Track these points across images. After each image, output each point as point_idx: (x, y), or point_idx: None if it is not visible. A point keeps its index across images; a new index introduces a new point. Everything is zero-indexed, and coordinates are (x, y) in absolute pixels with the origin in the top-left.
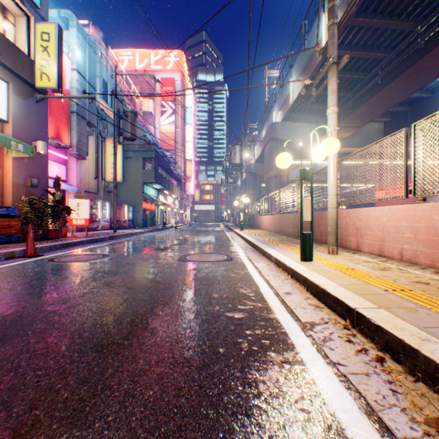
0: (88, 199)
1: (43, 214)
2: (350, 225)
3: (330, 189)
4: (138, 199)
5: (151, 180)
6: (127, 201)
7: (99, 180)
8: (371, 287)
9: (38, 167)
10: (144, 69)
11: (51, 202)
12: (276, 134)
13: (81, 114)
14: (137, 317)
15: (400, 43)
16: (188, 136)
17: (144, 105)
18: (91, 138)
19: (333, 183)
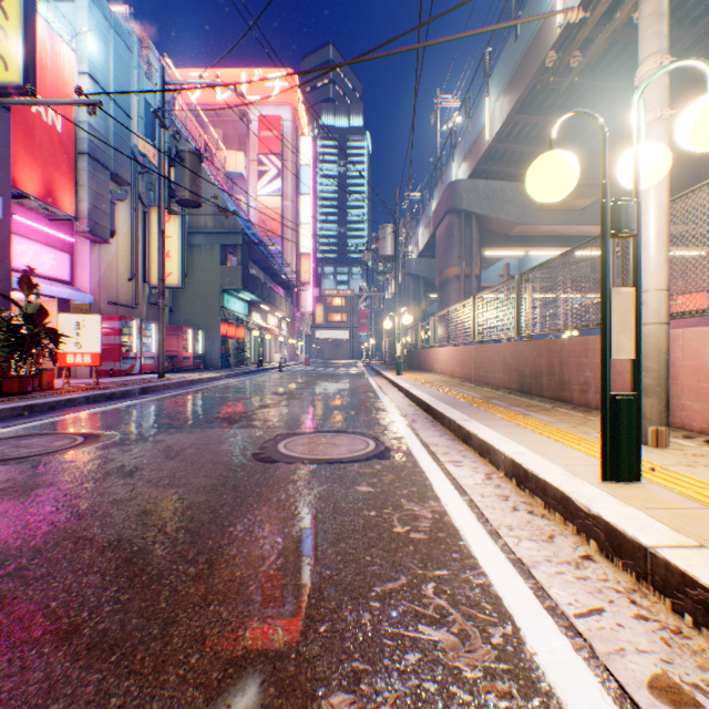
0: (112, 316)
1: None
2: (688, 368)
3: (651, 275)
4: (212, 319)
5: (235, 284)
6: (194, 322)
7: (138, 283)
8: None
9: None
10: (230, 101)
11: (6, 317)
12: (458, 202)
13: (100, 157)
14: None
15: None
16: (304, 214)
17: (229, 161)
18: (122, 205)
19: (657, 258)
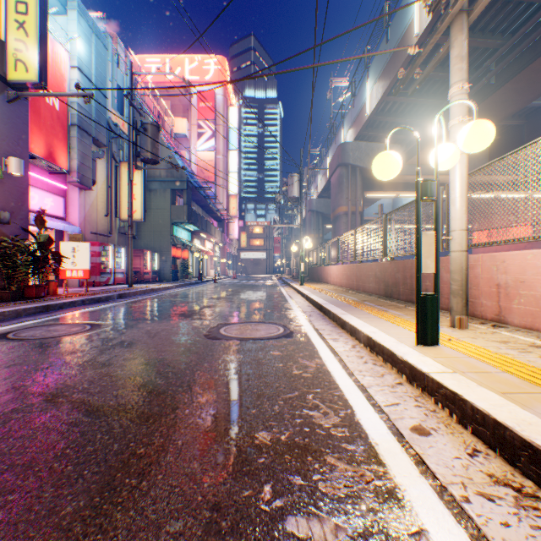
0: (94, 243)
1: (15, 262)
2: (484, 279)
3: (457, 220)
4: (165, 244)
5: (182, 218)
6: (151, 246)
7: (112, 218)
8: None
9: (12, 195)
10: (176, 80)
11: (28, 245)
12: (346, 158)
13: (85, 128)
14: None
15: (524, 24)
16: (232, 164)
17: (176, 125)
18: (100, 161)
19: (460, 210)
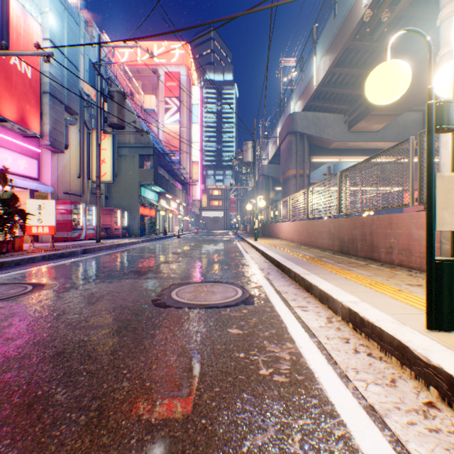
0: (66, 201)
1: None
2: None
3: None
4: (134, 204)
5: (149, 181)
6: (122, 205)
7: (84, 180)
8: None
9: None
10: (146, 63)
11: None
12: (295, 127)
13: (57, 96)
14: None
15: None
16: (194, 136)
17: (146, 101)
18: (73, 128)
19: None
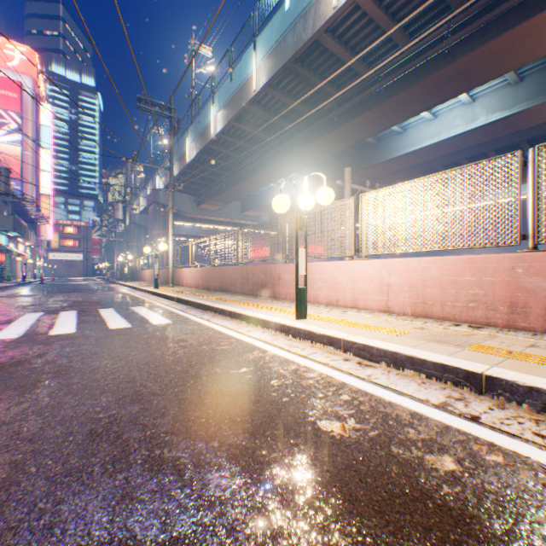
0: None
1: None
2: (182, 275)
3: (171, 260)
4: None
5: (8, 227)
6: None
7: None
8: (167, 290)
9: None
10: None
11: None
12: (159, 199)
13: None
14: (99, 299)
15: (232, 169)
16: (44, 163)
17: None
18: None
19: (172, 258)
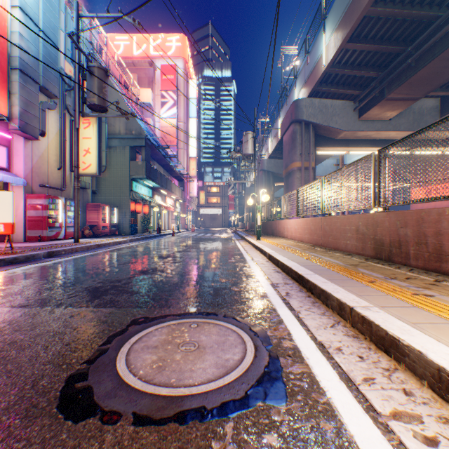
0: (40, 195)
1: None
2: None
3: None
4: (124, 199)
5: (141, 174)
6: (111, 201)
7: (65, 172)
8: None
9: None
10: (142, 55)
11: None
12: (300, 115)
13: (30, 73)
14: None
15: None
16: (191, 130)
17: (141, 95)
18: (52, 113)
19: None
